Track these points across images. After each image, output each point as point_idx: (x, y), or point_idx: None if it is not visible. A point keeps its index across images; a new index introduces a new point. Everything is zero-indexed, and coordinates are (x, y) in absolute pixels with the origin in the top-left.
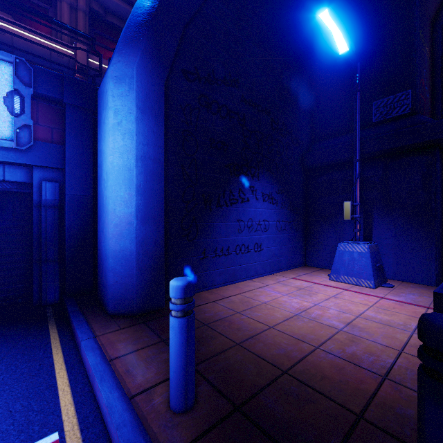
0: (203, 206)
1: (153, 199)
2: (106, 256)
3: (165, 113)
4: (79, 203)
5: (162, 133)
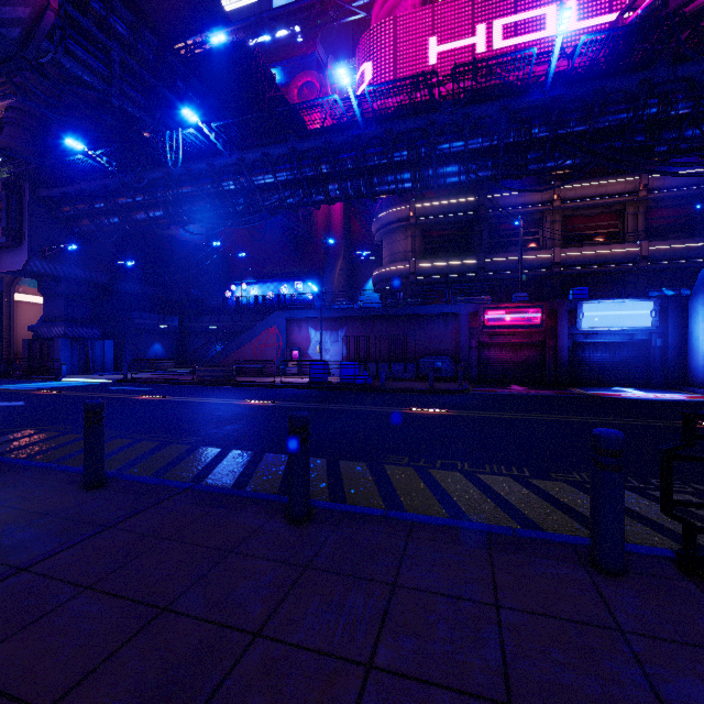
0: None
1: None
2: (696, 367)
3: None
4: (674, 347)
5: None
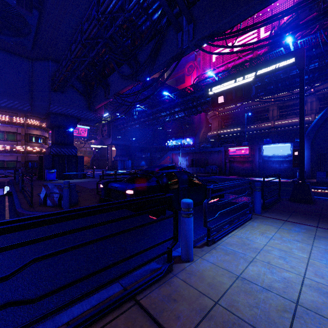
0: (324, 162)
1: (308, 162)
2: None
3: (313, 146)
4: None
5: (310, 151)
